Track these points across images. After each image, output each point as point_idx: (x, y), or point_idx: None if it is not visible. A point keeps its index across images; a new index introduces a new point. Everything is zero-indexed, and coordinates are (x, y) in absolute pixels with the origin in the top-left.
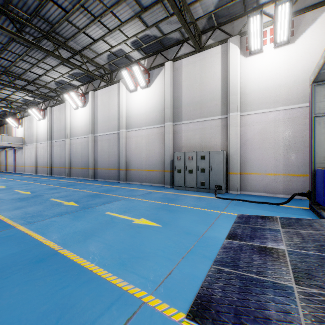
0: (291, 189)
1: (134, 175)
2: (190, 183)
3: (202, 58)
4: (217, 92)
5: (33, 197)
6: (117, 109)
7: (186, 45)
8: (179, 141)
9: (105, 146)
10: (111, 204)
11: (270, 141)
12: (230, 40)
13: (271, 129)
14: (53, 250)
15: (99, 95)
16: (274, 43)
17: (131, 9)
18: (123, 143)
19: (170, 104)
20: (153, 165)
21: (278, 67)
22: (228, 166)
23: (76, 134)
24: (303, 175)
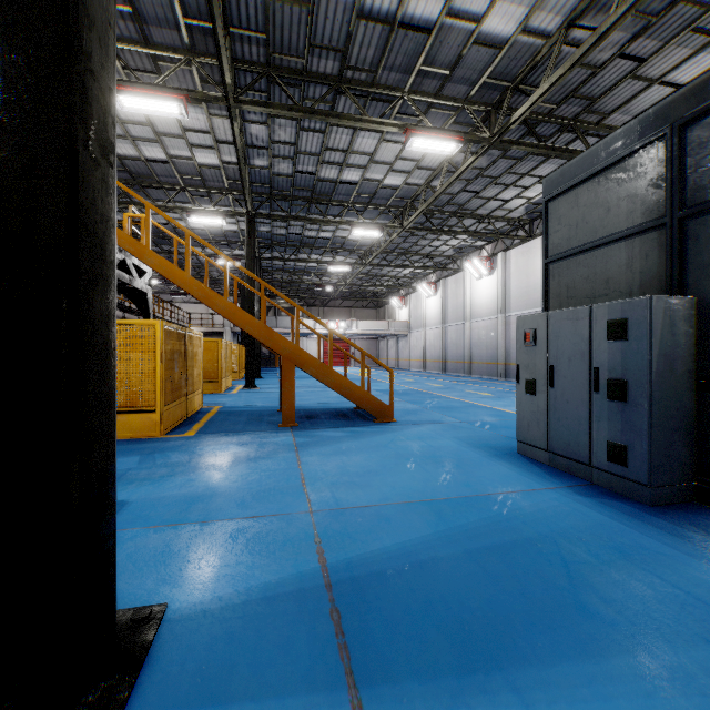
0: None
1: None
2: None
3: None
4: None
5: (448, 388)
6: (540, 276)
7: None
8: None
9: None
10: None
11: None
12: None
13: None
14: (486, 407)
15: (512, 257)
16: None
17: (554, 164)
18: None
19: None
20: None
21: None
22: None
23: (479, 315)
24: None
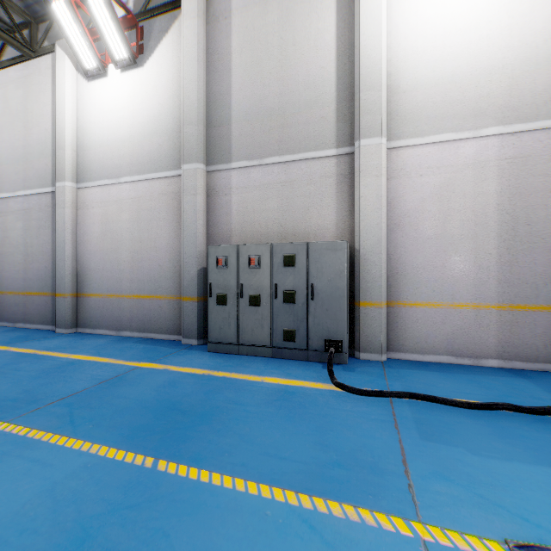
0: (517, 344)
1: (98, 311)
2: (254, 333)
3: None
4: (325, 85)
5: None
6: (51, 127)
7: None
8: (222, 216)
9: (16, 229)
10: None
11: (464, 218)
12: None
13: (467, 187)
14: None
15: None
16: None
17: None
18: (66, 222)
19: (198, 112)
20: (151, 283)
21: (485, 23)
22: (357, 284)
23: None
24: (549, 309)
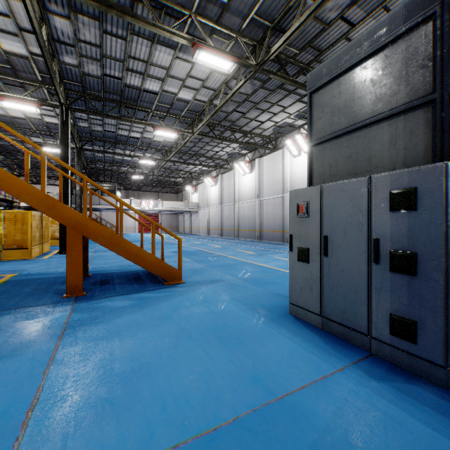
0: None
1: None
2: None
3: None
4: None
5: (225, 248)
6: (281, 174)
7: None
8: None
9: (270, 209)
10: (277, 254)
11: None
12: None
13: None
14: (253, 263)
15: (264, 161)
16: None
17: (293, 99)
18: (287, 207)
19: None
20: None
21: None
22: None
23: (243, 199)
24: None
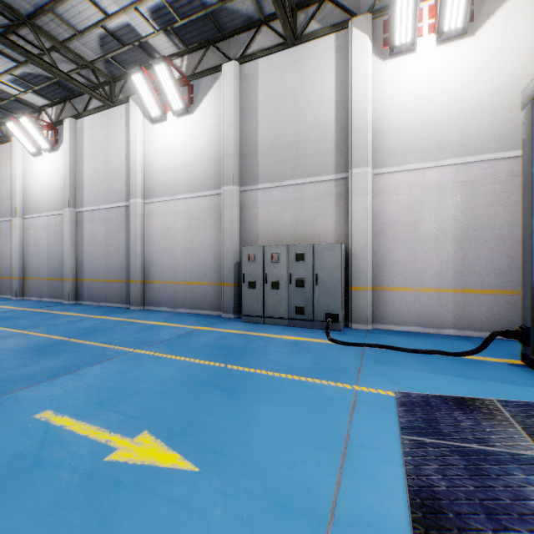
0: (468, 318)
1: (160, 294)
2: (275, 308)
3: (298, 58)
4: (327, 128)
5: None
6: (125, 158)
7: (266, 32)
8: (251, 224)
9: (99, 233)
10: (76, 378)
11: (429, 225)
12: (353, 24)
13: (431, 202)
14: None
15: (86, 128)
16: (439, 34)
17: None
18: (137, 228)
19: (234, 148)
20: (199, 273)
21: (444, 82)
22: (350, 274)
23: (37, 208)
24: (491, 292)
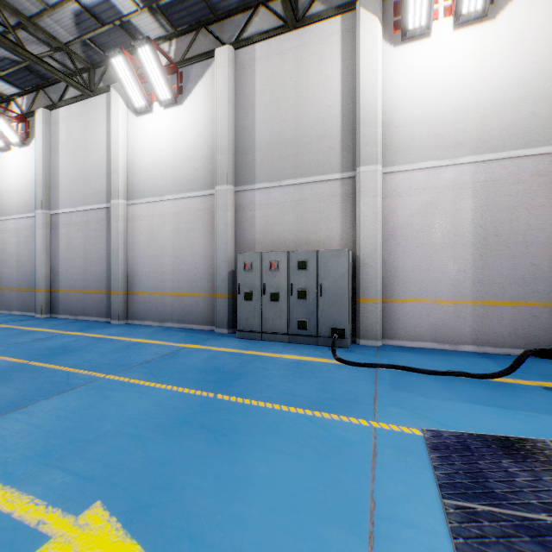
0: (488, 333)
1: (145, 306)
2: (274, 323)
3: (299, 43)
4: (332, 121)
5: None
6: (106, 154)
7: (264, 14)
8: (247, 228)
9: (76, 238)
10: (23, 417)
11: (445, 230)
12: (361, 5)
13: (447, 205)
14: None
15: (62, 120)
16: (456, 17)
17: None
18: (119, 232)
19: (228, 143)
20: (189, 283)
21: (462, 71)
22: (358, 284)
23: (6, 210)
24: (514, 304)
